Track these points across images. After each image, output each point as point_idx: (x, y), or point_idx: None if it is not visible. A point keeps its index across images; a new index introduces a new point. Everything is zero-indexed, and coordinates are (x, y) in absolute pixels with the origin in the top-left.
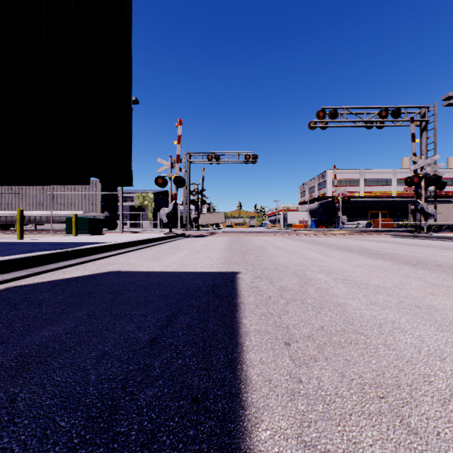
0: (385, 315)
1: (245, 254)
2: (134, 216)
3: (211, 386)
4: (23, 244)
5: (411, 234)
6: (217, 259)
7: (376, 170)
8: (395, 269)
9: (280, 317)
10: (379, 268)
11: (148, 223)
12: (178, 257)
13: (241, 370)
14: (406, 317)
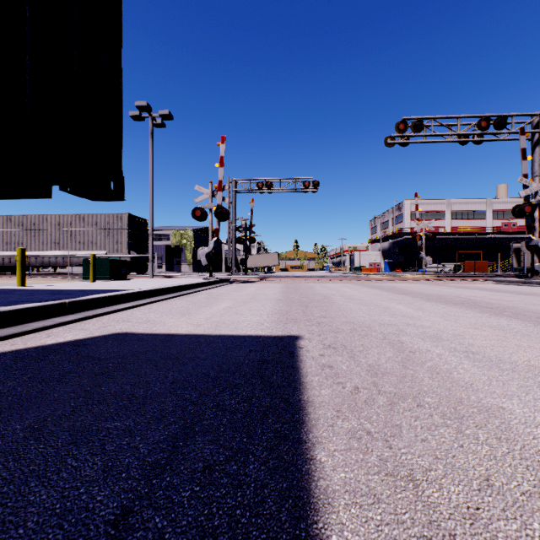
0: None
1: (306, 307)
2: (171, 258)
3: None
4: (18, 292)
5: (521, 280)
6: (268, 314)
7: (467, 200)
8: (535, 333)
9: (389, 444)
10: (509, 331)
11: (187, 266)
12: (216, 311)
13: None
14: None
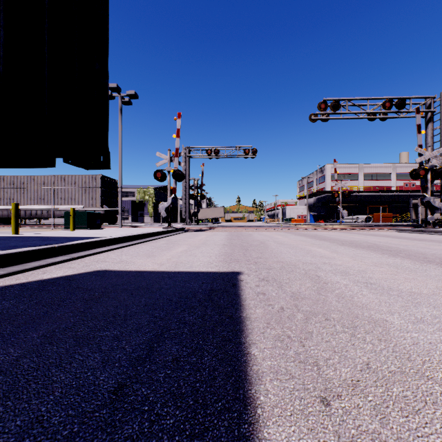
0: None
1: (246, 250)
2: (135, 211)
3: None
4: (14, 239)
5: (417, 229)
6: (216, 256)
7: (376, 165)
8: (420, 269)
9: (302, 344)
10: (401, 268)
11: (149, 217)
12: (174, 253)
13: None
14: None
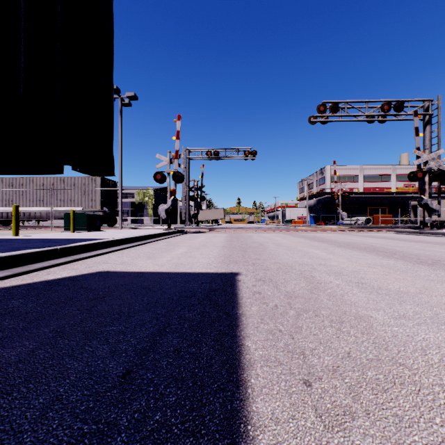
0: (424, 334)
1: (245, 252)
2: (135, 213)
3: None
4: (15, 241)
5: (414, 230)
6: (215, 257)
7: (375, 166)
8: (411, 270)
9: (292, 337)
10: (393, 269)
11: (149, 219)
12: (175, 255)
13: (245, 437)
14: None
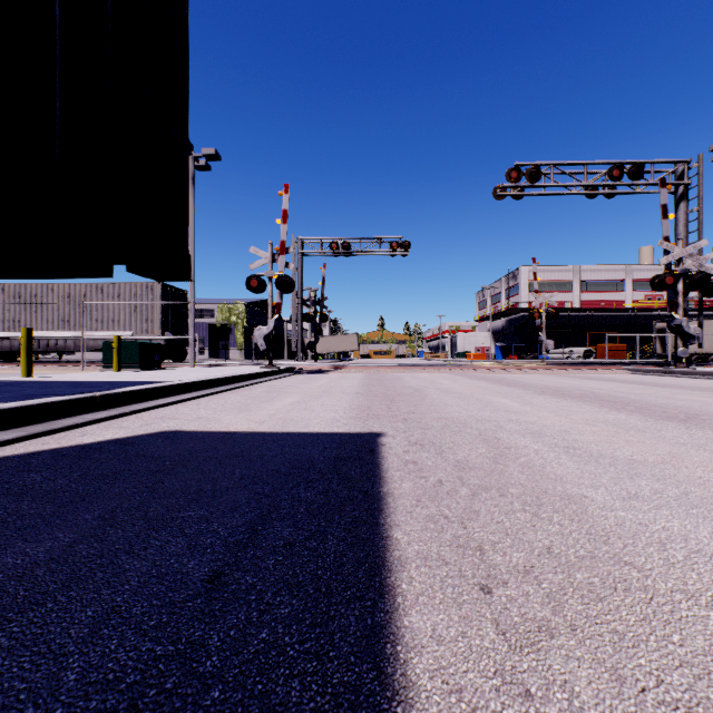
0: (664, 521)
1: (391, 401)
2: (216, 341)
3: (329, 709)
4: (27, 385)
5: (661, 369)
6: (345, 410)
7: (600, 267)
8: (652, 428)
9: (464, 525)
10: (623, 427)
11: (238, 351)
12: (281, 406)
13: (393, 660)
14: (707, 526)
